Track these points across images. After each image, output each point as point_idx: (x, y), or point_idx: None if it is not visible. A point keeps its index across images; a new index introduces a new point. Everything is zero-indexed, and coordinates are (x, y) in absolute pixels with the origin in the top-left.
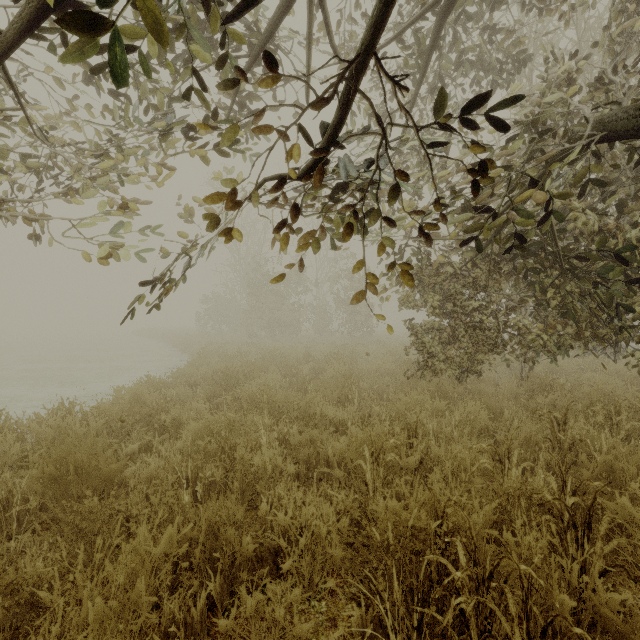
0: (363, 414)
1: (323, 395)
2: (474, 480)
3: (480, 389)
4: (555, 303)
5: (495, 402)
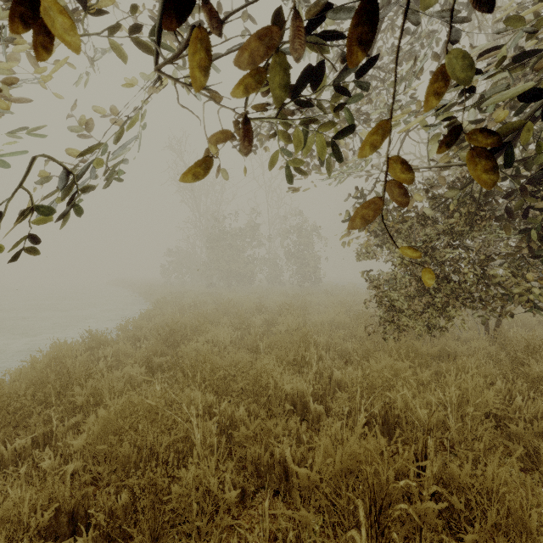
0: (324, 382)
1: (277, 357)
2: None
3: (448, 347)
4: None
5: (484, 369)
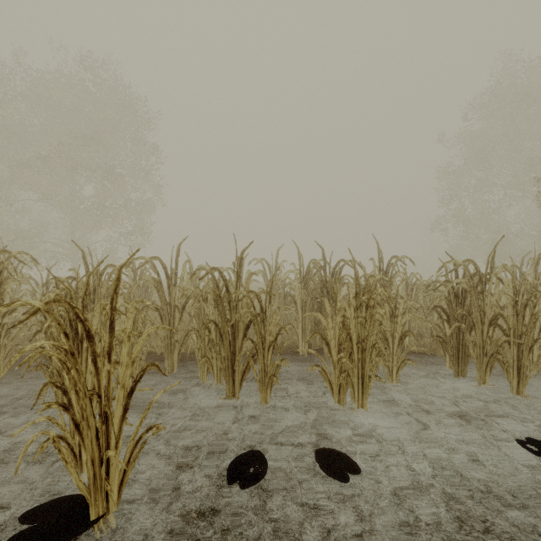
0: None
1: None
2: None
3: None
4: None
5: None
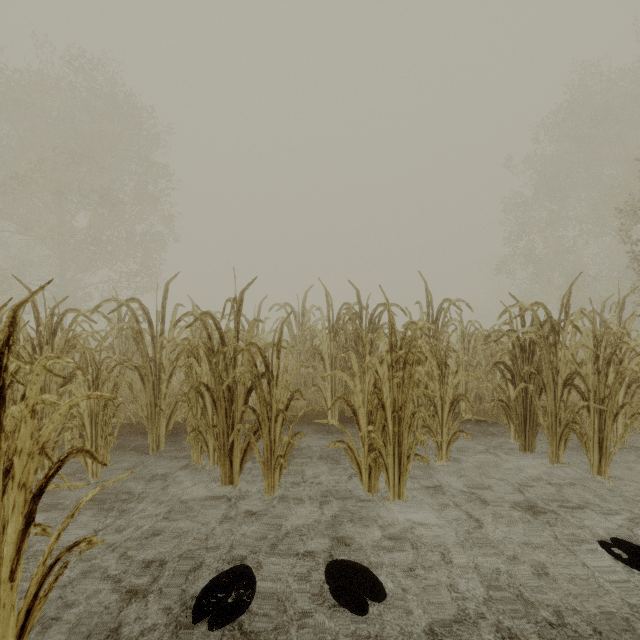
0: None
1: None
2: None
3: None
4: None
5: None
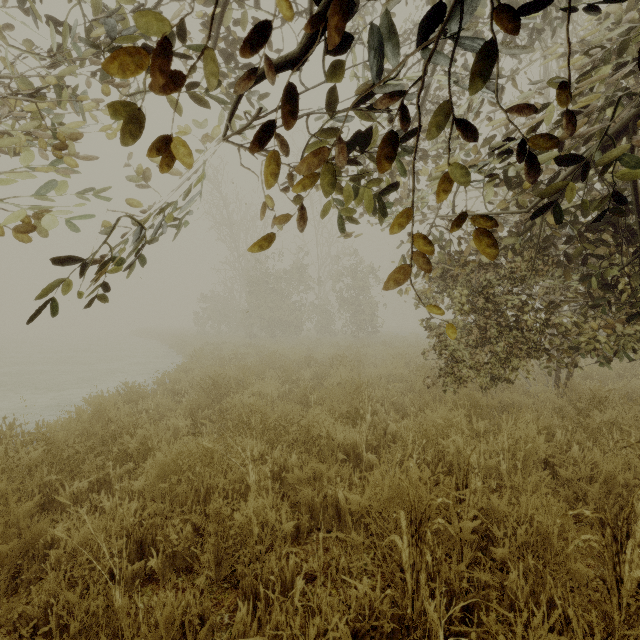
0: (378, 434)
1: (329, 409)
2: (568, 563)
3: (513, 400)
4: (623, 297)
5: (543, 420)
